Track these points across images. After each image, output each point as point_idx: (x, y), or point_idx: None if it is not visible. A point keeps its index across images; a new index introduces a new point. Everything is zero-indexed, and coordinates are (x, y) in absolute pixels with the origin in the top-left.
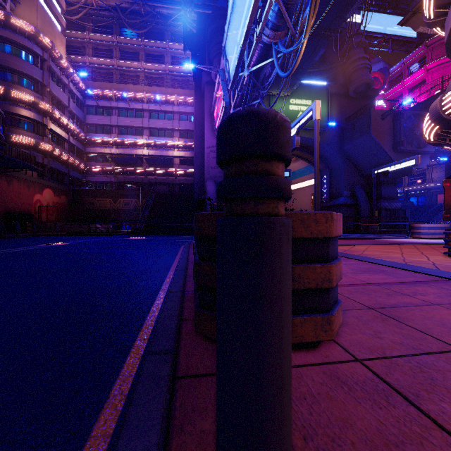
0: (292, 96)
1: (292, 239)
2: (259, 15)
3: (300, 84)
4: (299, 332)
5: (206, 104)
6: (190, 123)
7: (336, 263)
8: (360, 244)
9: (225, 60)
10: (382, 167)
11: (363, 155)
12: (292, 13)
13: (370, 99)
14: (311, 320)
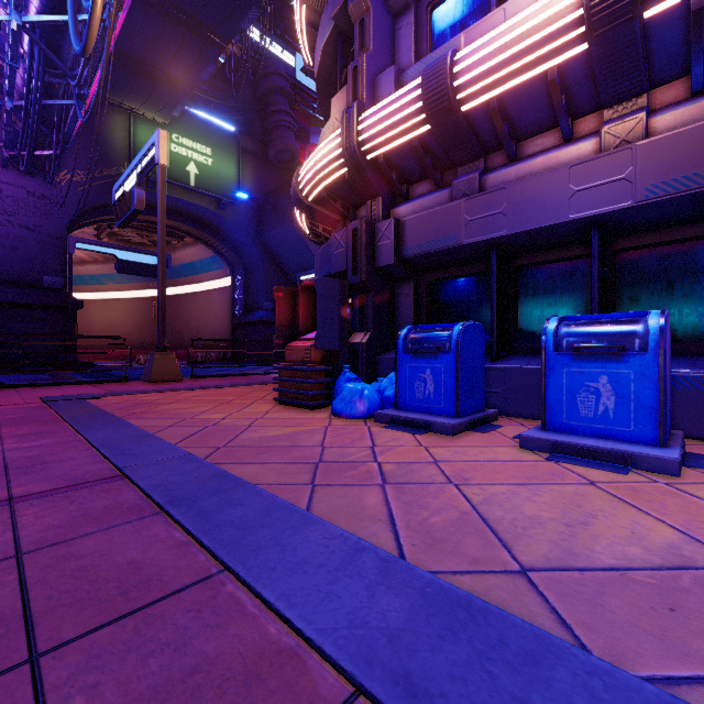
0: (176, 129)
1: None
2: None
3: (192, 114)
4: None
5: None
6: None
7: None
8: (211, 386)
9: None
10: (308, 272)
11: (287, 252)
12: None
13: None
14: None
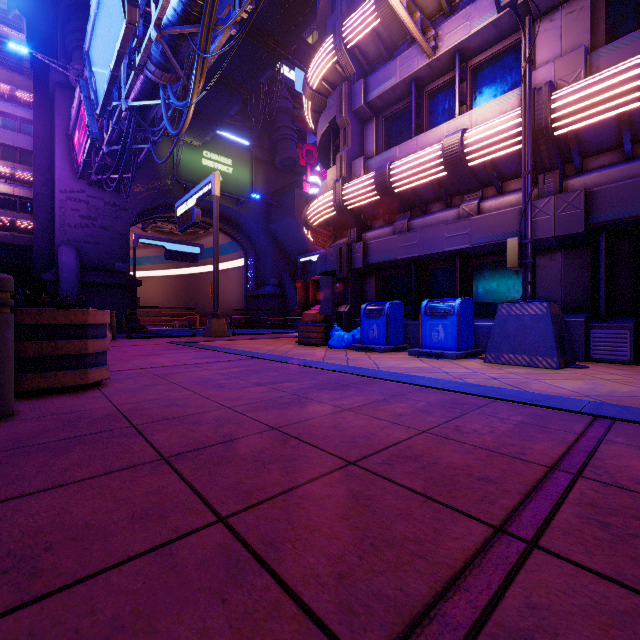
0: (206, 147)
1: (57, 326)
2: (136, 44)
3: (217, 134)
4: (62, 381)
5: (58, 119)
6: (26, 138)
7: (95, 339)
8: (252, 338)
9: (89, 71)
10: (306, 255)
11: (290, 239)
12: (183, 60)
13: (299, 176)
14: (72, 373)
